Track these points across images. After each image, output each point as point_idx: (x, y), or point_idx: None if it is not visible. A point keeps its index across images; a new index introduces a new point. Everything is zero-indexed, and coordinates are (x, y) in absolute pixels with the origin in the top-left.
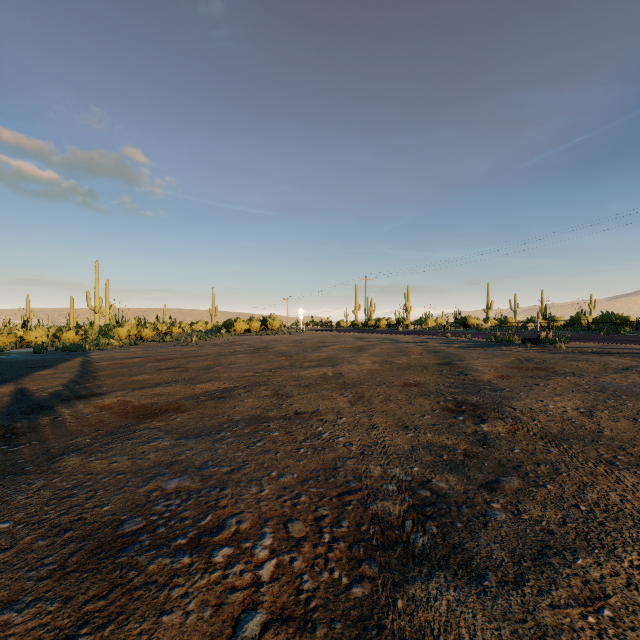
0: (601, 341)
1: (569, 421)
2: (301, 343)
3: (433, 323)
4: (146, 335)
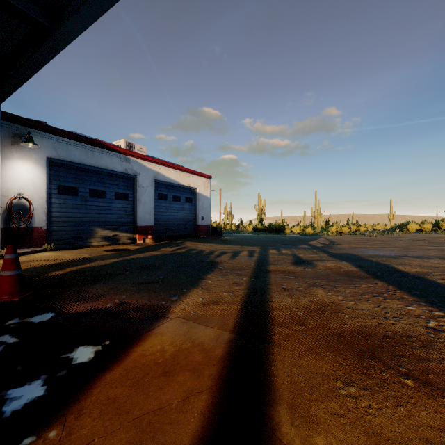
0: None
1: None
2: None
3: None
4: (344, 231)
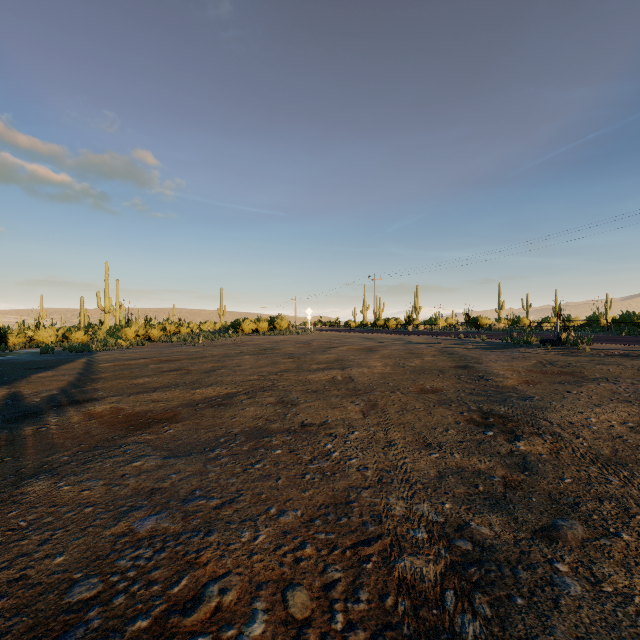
0: (626, 342)
1: (620, 439)
2: (309, 344)
3: (443, 323)
4: (154, 335)
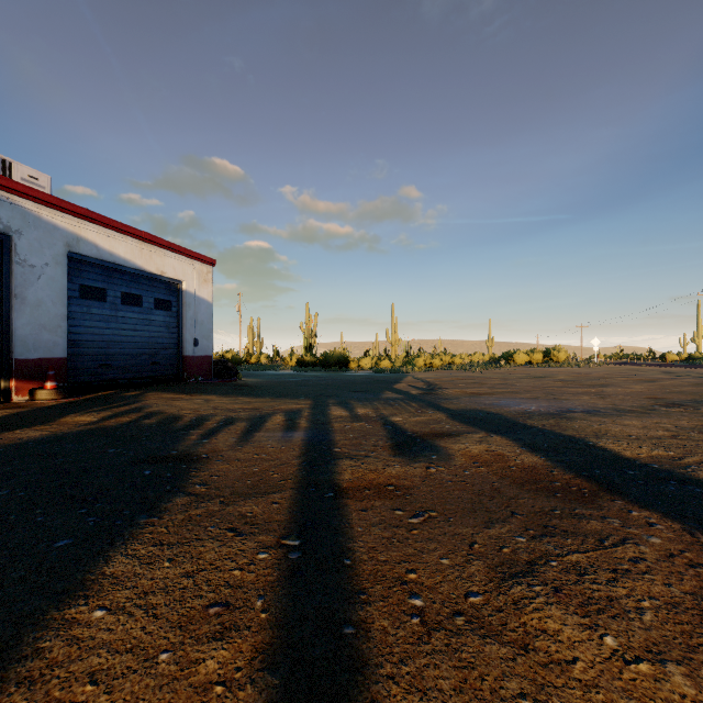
0: None
1: None
2: (585, 374)
3: None
4: (435, 364)
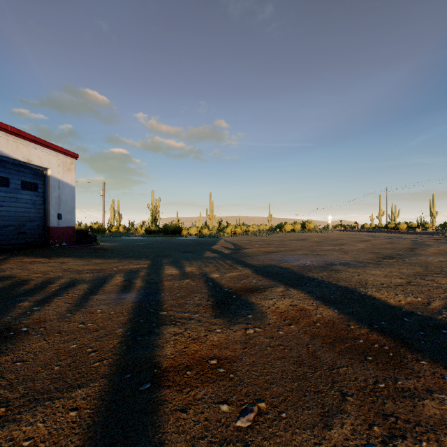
0: None
1: (425, 261)
2: (327, 237)
3: None
4: (237, 231)
